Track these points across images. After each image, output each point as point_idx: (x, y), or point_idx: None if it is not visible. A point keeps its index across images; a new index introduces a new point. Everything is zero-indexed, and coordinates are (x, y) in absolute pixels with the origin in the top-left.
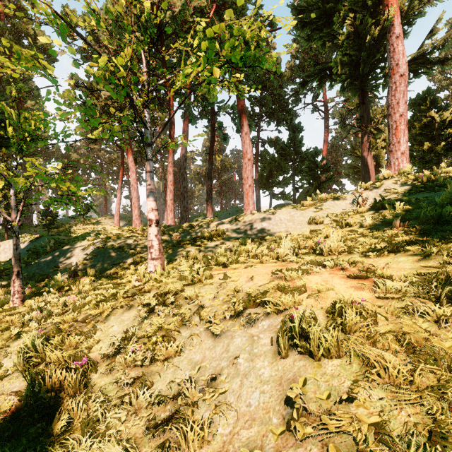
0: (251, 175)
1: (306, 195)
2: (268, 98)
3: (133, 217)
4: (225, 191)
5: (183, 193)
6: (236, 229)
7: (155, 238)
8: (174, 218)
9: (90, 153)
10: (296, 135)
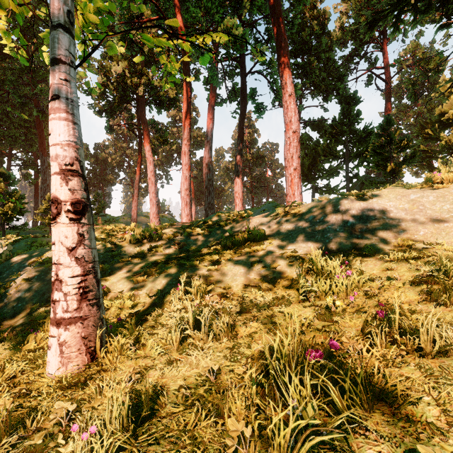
0: (296, 154)
1: (373, 183)
2: (314, 62)
3: (151, 215)
4: (257, 187)
5: (208, 186)
6: (287, 229)
7: (68, 257)
8: (191, 215)
9: (117, 152)
10: (352, 108)
